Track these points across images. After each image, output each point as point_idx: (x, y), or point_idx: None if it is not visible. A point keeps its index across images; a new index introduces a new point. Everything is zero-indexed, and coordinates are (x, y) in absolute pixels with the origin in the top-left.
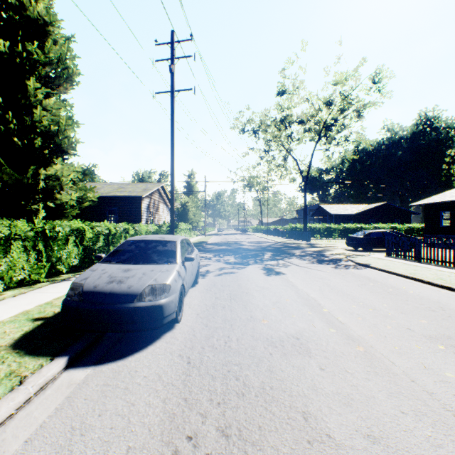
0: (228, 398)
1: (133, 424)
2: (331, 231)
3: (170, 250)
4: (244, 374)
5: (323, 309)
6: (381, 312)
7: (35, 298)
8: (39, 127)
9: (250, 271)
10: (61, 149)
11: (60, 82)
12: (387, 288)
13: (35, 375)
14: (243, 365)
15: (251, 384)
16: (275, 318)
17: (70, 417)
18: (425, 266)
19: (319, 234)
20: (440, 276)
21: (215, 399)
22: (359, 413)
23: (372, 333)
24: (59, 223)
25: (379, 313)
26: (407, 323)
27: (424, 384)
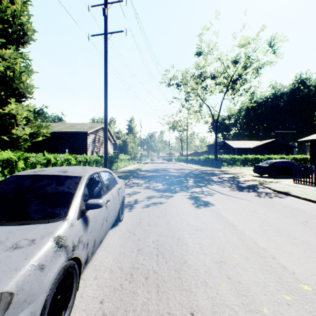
0: None
1: None
2: (235, 160)
3: (64, 192)
4: None
5: (300, 284)
6: None
7: None
8: None
9: (178, 200)
10: (18, 93)
11: (18, 37)
12: None
13: None
14: None
15: None
16: None
17: None
18: None
19: (226, 163)
20: None
21: None
22: None
23: None
24: None
25: None
26: None
27: None
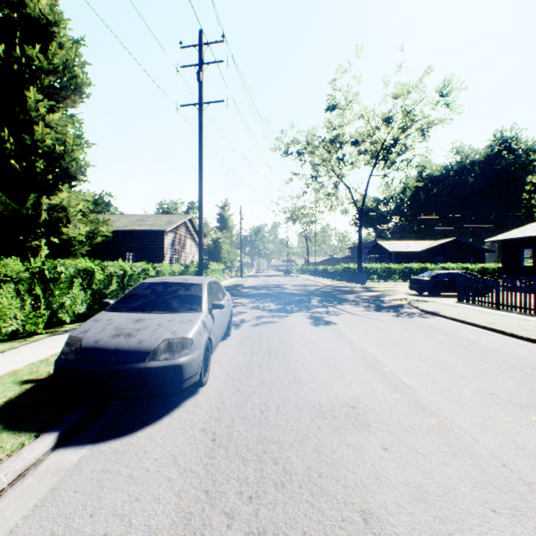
0: (263, 490)
1: (135, 528)
2: (391, 272)
3: (194, 295)
4: (285, 456)
5: (383, 368)
6: (456, 372)
7: (28, 354)
8: (41, 147)
9: (294, 320)
10: (68, 174)
11: (67, 93)
12: (461, 341)
13: (12, 458)
14: (283, 444)
15: (293, 471)
16: (324, 380)
17: (51, 518)
18: (505, 315)
19: (376, 275)
20: (525, 327)
21: (246, 492)
22: (436, 512)
23: (446, 399)
24: (61, 262)
25: (454, 374)
26: (489, 387)
27: (518, 470)
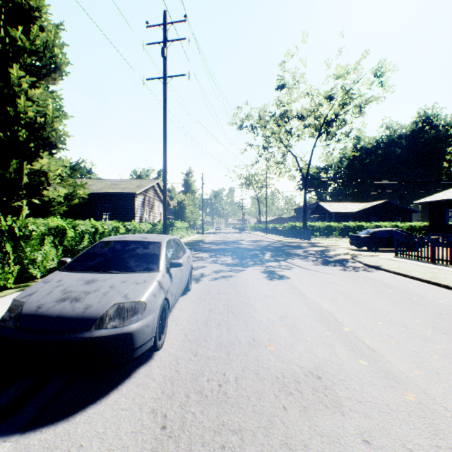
0: None
1: None
2: (331, 229)
3: (152, 254)
4: None
5: (342, 327)
6: (417, 332)
7: None
8: (24, 119)
9: (250, 274)
10: (49, 143)
11: (48, 72)
12: (410, 296)
13: None
14: (245, 434)
15: None
16: (284, 342)
17: None
18: (443, 269)
19: (319, 232)
20: None
21: None
22: None
23: (417, 367)
24: (32, 221)
25: (416, 334)
26: None
27: None
